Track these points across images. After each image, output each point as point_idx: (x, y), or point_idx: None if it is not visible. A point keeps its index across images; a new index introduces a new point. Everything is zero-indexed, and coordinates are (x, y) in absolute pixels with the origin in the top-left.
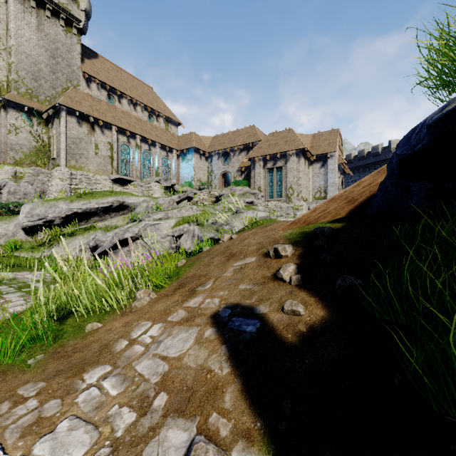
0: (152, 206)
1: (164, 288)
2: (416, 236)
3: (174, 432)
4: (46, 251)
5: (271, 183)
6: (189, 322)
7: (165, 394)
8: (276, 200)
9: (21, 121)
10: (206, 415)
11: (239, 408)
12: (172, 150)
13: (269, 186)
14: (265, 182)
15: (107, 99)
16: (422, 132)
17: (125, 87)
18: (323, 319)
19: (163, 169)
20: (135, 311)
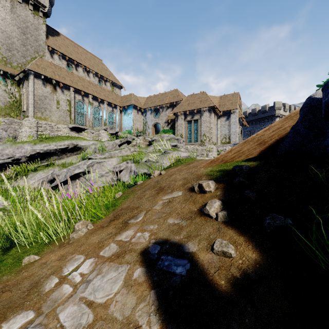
0: (99, 148)
1: (101, 219)
2: None
3: None
4: (13, 183)
5: (189, 131)
6: (119, 258)
7: None
8: (193, 144)
9: None
10: None
11: None
12: (116, 107)
13: (188, 133)
14: (185, 131)
15: (66, 67)
16: None
17: (81, 59)
18: (256, 263)
19: (109, 120)
20: (72, 243)
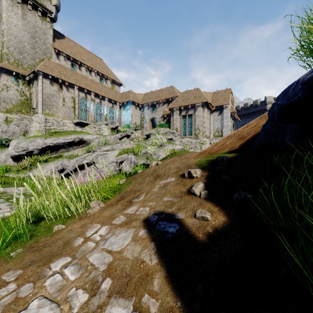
0: (102, 141)
1: (110, 200)
2: (290, 163)
3: (116, 309)
4: (28, 173)
5: (184, 125)
6: (127, 225)
7: (110, 279)
8: (188, 137)
9: (11, 82)
10: (140, 296)
11: (164, 291)
12: (116, 103)
13: (183, 127)
14: (180, 125)
15: (71, 67)
16: (297, 88)
17: (84, 59)
18: (224, 223)
19: (110, 115)
20: (89, 216)
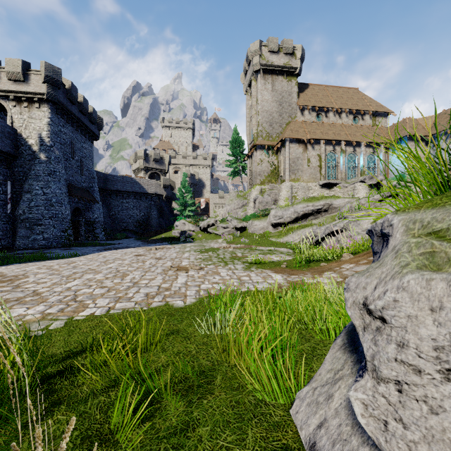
0: (354, 206)
1: (358, 254)
2: None
3: None
4: (284, 238)
5: None
6: (367, 263)
7: None
8: None
9: (263, 155)
10: None
11: None
12: (379, 145)
13: None
14: None
15: (316, 118)
16: None
17: (331, 102)
18: None
19: (369, 166)
20: (342, 261)
